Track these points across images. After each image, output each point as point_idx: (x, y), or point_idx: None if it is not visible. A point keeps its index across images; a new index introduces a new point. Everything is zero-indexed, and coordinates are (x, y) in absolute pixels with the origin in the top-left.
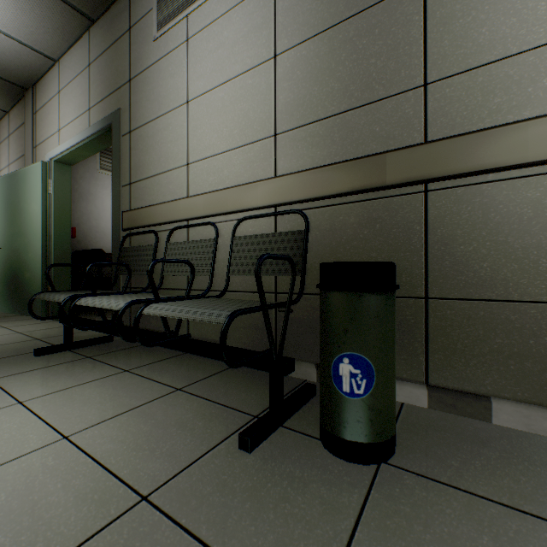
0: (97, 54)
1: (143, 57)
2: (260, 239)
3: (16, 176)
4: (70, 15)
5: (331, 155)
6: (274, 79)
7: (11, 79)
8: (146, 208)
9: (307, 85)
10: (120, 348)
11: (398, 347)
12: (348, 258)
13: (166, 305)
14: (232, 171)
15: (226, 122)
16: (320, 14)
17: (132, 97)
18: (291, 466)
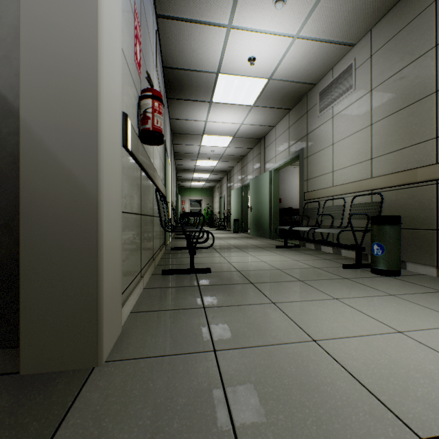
0: (292, 123)
1: (312, 124)
2: (362, 205)
3: (258, 178)
4: (282, 111)
5: (395, 168)
6: (370, 134)
7: (257, 137)
8: (314, 191)
9: (385, 137)
10: (304, 249)
11: (424, 251)
12: (402, 212)
13: (322, 229)
14: (352, 174)
15: (349, 153)
16: (391, 107)
17: (307, 142)
18: (356, 272)
